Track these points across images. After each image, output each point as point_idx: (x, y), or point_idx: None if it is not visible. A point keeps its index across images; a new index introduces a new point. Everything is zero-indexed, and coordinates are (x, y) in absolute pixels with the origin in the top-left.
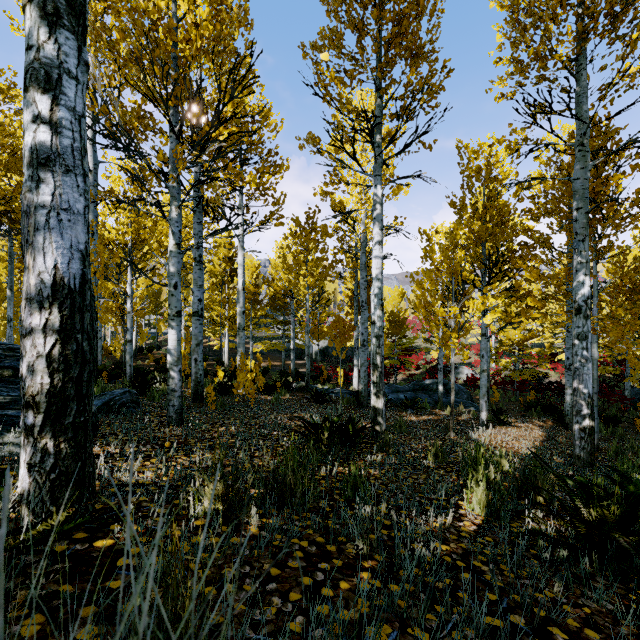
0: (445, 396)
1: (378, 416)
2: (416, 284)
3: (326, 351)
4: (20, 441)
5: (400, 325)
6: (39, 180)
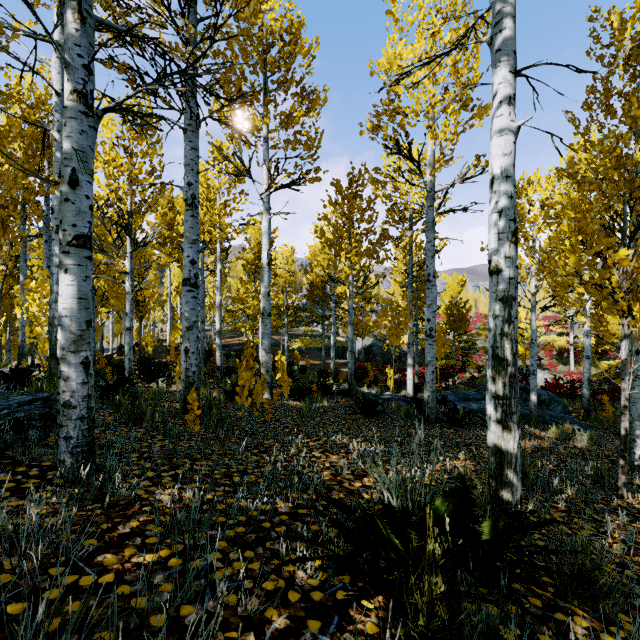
0: None
1: (507, 468)
2: (544, 222)
3: (370, 350)
4: None
5: (460, 319)
6: None
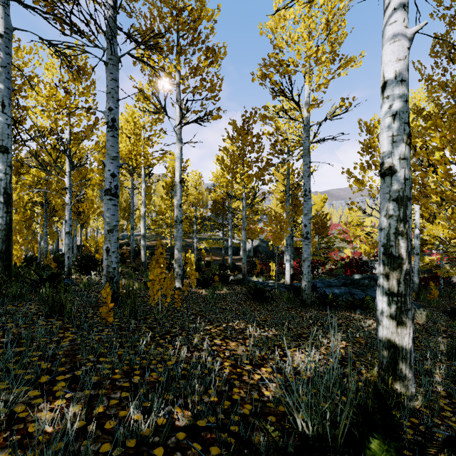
0: None
1: (401, 363)
2: None
3: (257, 249)
4: None
5: (322, 226)
6: None
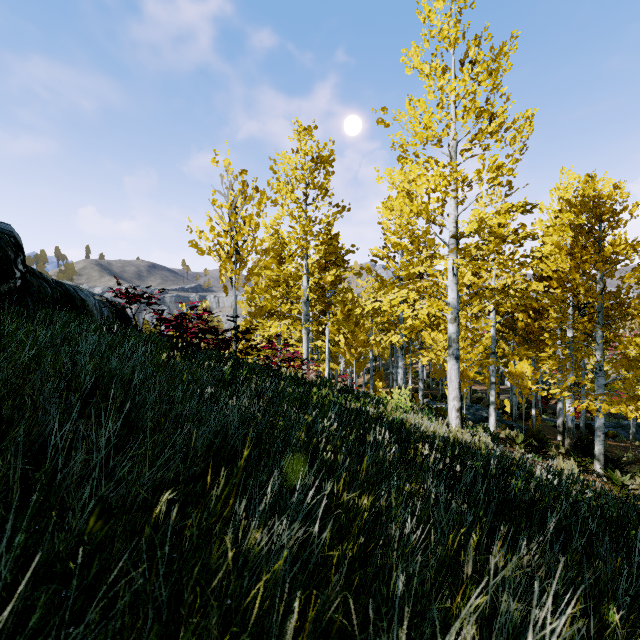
0: (639, 434)
1: None
2: None
3: None
4: (558, 436)
5: None
6: (561, 410)
